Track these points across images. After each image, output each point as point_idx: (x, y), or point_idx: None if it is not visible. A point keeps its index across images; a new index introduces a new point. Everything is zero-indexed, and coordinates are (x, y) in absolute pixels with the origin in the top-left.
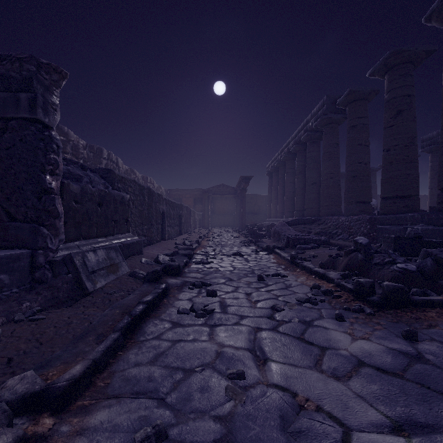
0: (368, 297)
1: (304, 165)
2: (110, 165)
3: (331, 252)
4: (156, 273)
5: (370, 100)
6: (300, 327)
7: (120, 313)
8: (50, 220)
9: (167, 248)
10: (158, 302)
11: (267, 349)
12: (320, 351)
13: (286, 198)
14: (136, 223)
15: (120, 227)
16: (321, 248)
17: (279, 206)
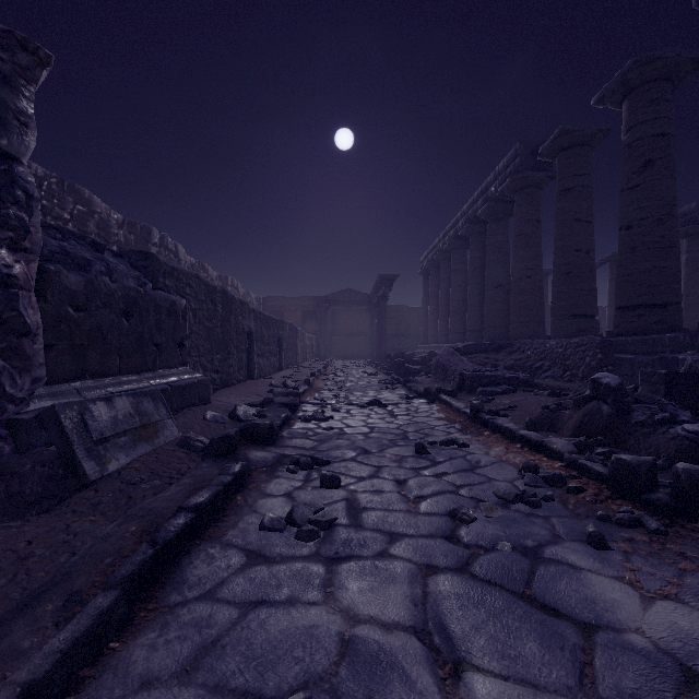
0: (646, 495)
1: (481, 257)
2: (164, 256)
3: (539, 399)
4: (227, 440)
5: (595, 147)
6: (518, 563)
7: (137, 532)
8: (9, 339)
9: (254, 393)
10: (224, 503)
11: (457, 629)
12: (580, 637)
13: (452, 311)
14: (199, 349)
15: (167, 356)
16: (520, 393)
17: (441, 324)
